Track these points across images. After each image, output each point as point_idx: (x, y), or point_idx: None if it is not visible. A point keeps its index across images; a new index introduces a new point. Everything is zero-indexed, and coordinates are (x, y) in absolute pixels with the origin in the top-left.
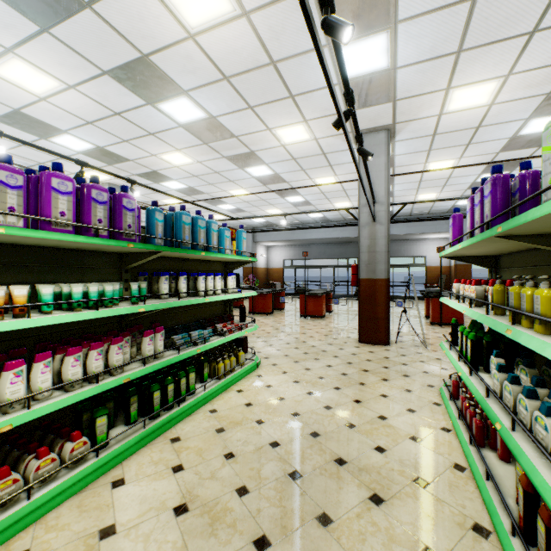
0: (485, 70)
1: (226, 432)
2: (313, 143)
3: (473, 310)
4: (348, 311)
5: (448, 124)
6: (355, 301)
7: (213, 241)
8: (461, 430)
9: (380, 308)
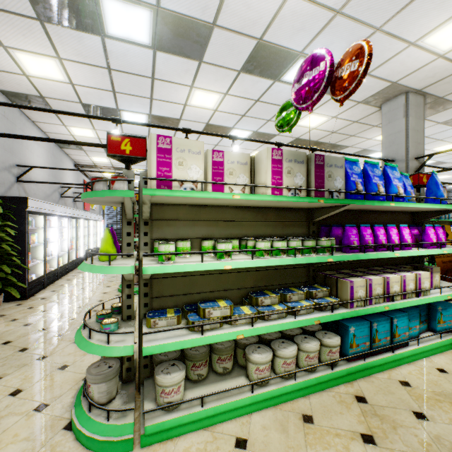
0: None
1: None
2: None
3: None
4: None
5: None
6: None
7: (450, 216)
8: None
9: None
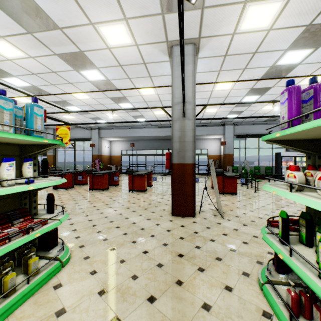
0: None
1: None
2: (135, 49)
3: None
4: (163, 184)
5: (236, 46)
6: (167, 177)
7: None
8: None
9: (189, 187)
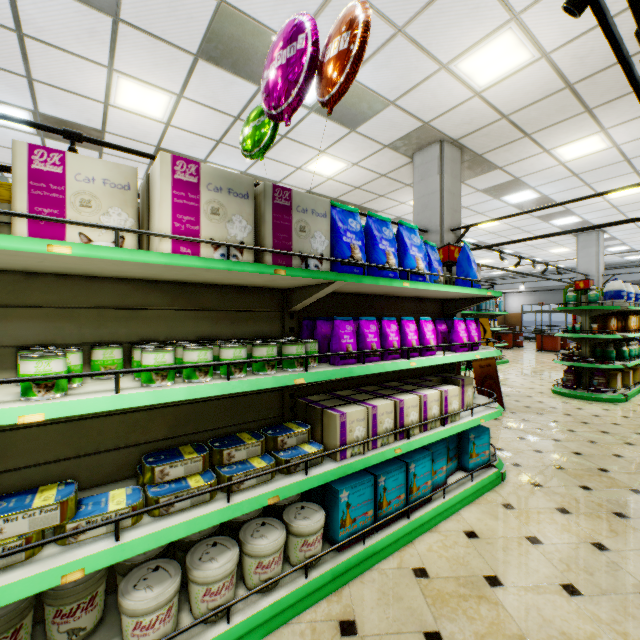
0: None
1: (501, 369)
2: (543, 240)
3: None
4: None
5: None
6: None
7: (491, 307)
8: None
9: None
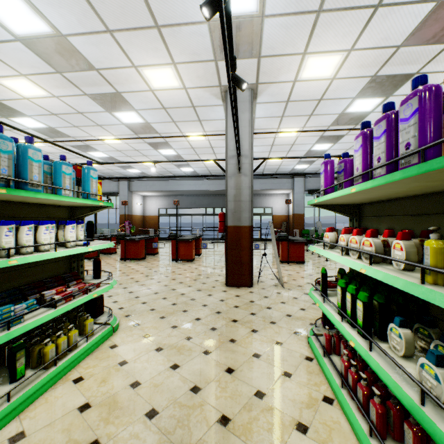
0: (335, 39)
1: None
2: (183, 92)
3: (383, 271)
4: (215, 253)
5: (299, 92)
6: (220, 244)
7: (32, 175)
8: (352, 408)
9: (245, 253)
